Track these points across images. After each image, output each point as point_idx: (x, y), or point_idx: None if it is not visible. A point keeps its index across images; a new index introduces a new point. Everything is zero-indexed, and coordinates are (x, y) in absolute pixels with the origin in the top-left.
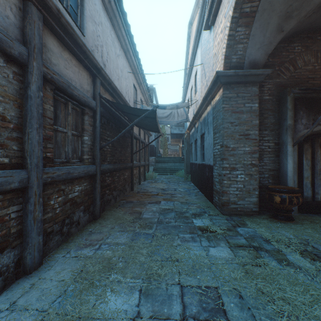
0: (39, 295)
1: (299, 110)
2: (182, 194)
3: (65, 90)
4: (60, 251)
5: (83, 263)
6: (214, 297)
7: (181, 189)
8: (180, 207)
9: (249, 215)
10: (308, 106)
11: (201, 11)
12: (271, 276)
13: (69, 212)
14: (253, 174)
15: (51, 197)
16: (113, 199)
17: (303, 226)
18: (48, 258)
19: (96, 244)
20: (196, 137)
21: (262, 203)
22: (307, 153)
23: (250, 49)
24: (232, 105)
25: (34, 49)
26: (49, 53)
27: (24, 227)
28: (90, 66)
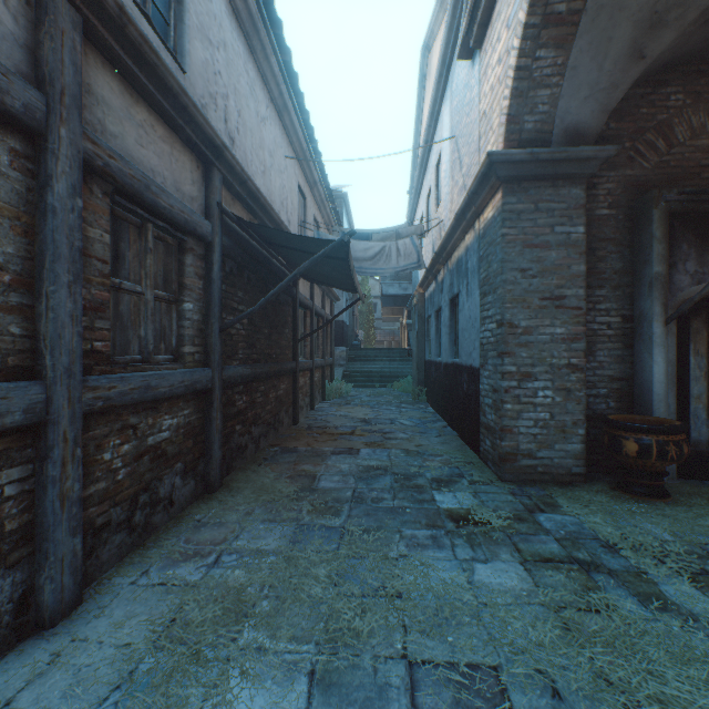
0: (69, 684)
1: (680, 241)
2: (409, 433)
3: (138, 194)
4: (126, 569)
5: (177, 600)
6: (492, 693)
7: (405, 420)
8: (404, 464)
9: (564, 484)
10: (701, 231)
11: (452, 18)
12: (627, 639)
13: (149, 478)
14: (573, 388)
15: (106, 445)
16: (252, 444)
17: (693, 511)
18: (98, 586)
19: (209, 553)
20: (439, 304)
21: (592, 455)
22: (698, 341)
23: (565, 101)
24: (524, 230)
25: (63, 97)
26: (101, 108)
27: (37, 518)
28: (197, 142)
